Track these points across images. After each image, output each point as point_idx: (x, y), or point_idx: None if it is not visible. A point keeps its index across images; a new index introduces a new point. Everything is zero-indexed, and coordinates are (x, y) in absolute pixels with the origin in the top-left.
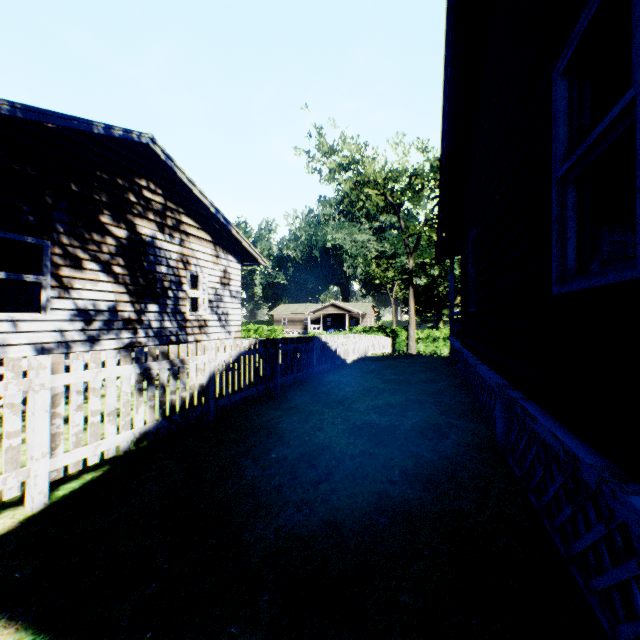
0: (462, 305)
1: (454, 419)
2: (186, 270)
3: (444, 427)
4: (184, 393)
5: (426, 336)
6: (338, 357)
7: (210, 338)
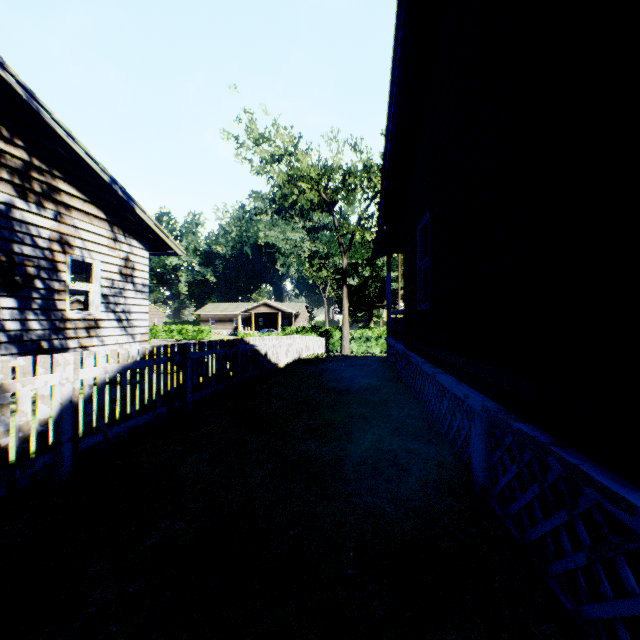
0: (406, 303)
1: (410, 441)
2: (65, 253)
3: (401, 455)
4: (4, 440)
5: (359, 336)
6: (269, 362)
7: (104, 342)
